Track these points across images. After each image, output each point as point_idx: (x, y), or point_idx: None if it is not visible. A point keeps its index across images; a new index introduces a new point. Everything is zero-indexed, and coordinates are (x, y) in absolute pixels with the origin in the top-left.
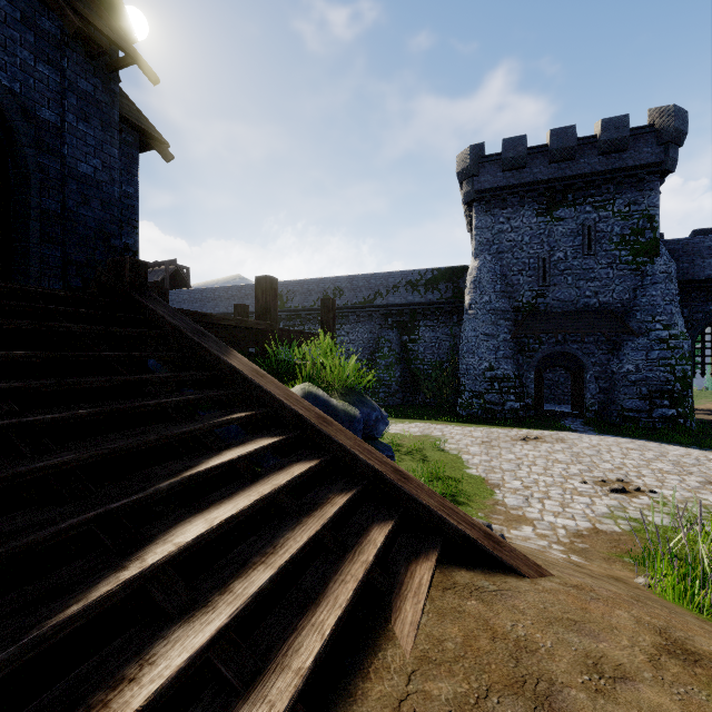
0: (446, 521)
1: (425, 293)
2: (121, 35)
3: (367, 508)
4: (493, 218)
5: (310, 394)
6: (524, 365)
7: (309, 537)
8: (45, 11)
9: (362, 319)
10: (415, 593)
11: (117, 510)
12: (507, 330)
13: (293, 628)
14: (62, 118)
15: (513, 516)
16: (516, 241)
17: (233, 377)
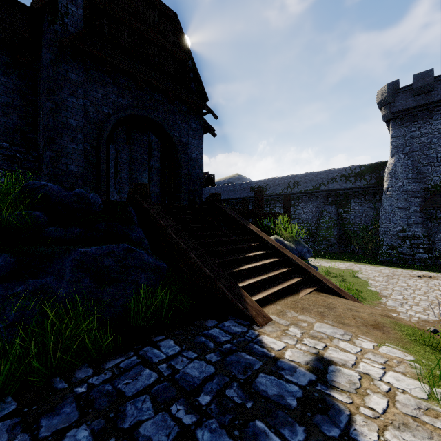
0: (321, 281)
1: (354, 181)
2: (206, 105)
3: (295, 275)
4: (406, 129)
5: (277, 239)
6: (432, 228)
7: (275, 274)
8: (184, 105)
9: (311, 199)
10: (305, 292)
11: (234, 259)
12: (417, 205)
13: (271, 287)
14: (188, 140)
15: (387, 309)
16: (425, 143)
17: (251, 232)
